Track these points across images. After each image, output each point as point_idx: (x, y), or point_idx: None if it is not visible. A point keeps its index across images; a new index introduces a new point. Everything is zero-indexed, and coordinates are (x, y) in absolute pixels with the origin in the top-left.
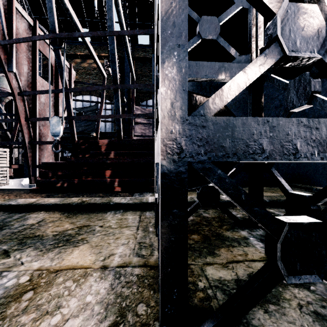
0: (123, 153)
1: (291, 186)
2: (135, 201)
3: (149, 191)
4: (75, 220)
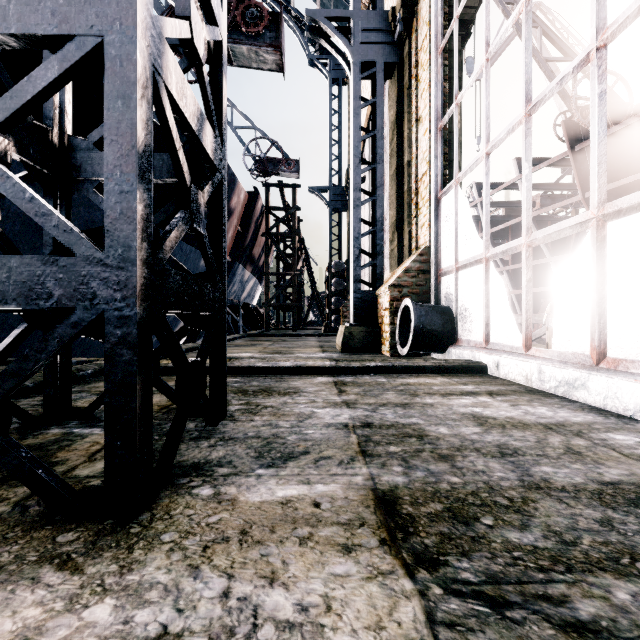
0: None
1: (7, 364)
2: None
3: None
4: None
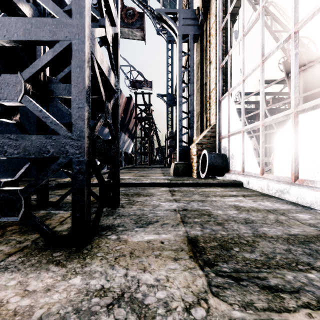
0: None
1: None
2: None
3: None
4: None
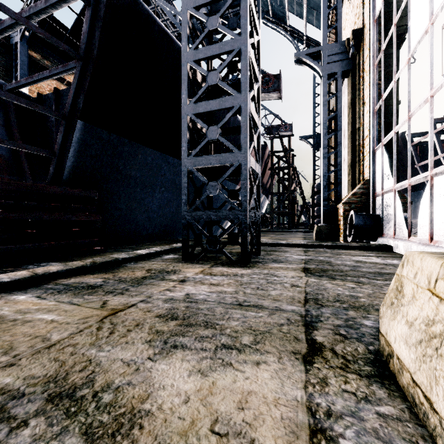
0: None
1: (162, 241)
2: (134, 255)
3: (42, 261)
4: (128, 271)
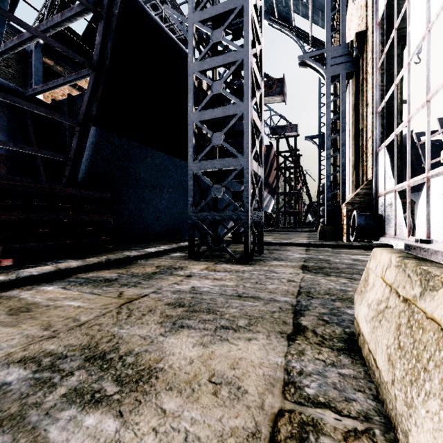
0: (2, 204)
1: (169, 240)
2: (144, 252)
3: (59, 258)
4: (139, 267)
